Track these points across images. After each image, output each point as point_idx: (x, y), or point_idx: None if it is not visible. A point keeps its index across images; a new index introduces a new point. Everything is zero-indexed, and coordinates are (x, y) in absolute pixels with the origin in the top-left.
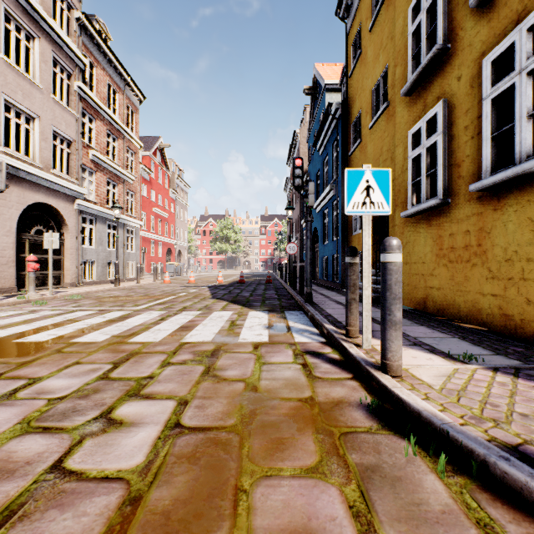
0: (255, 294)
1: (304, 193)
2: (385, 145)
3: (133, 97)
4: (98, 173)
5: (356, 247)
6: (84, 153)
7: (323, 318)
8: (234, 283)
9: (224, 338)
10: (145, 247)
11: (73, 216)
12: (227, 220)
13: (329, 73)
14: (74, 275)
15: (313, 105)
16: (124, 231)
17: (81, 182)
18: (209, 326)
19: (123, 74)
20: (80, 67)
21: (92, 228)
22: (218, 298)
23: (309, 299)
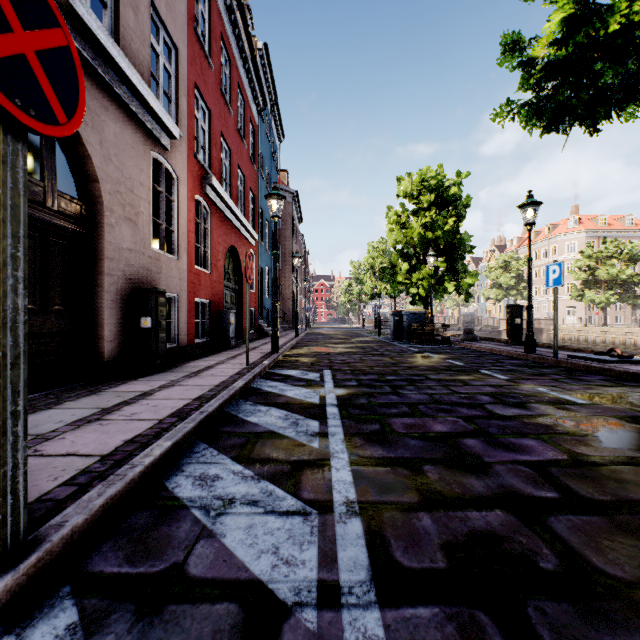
0: None
1: None
2: None
3: None
4: None
5: None
6: None
7: None
8: None
9: None
10: None
11: None
12: None
13: None
14: None
15: None
16: None
17: None
18: None
19: None
20: None
21: None
22: None
23: None
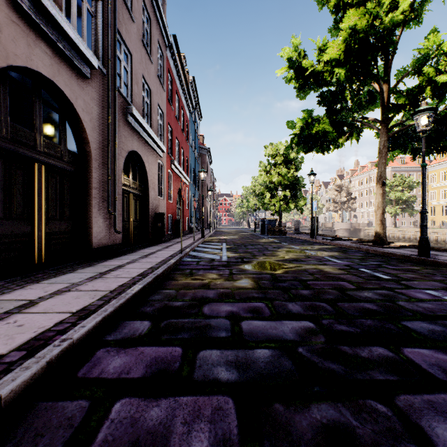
0: None
1: None
2: None
3: None
4: None
5: None
6: None
7: None
8: None
9: None
10: None
11: None
12: None
13: None
14: None
15: None
16: None
17: None
18: None
19: None
20: None
21: None
22: None
23: None
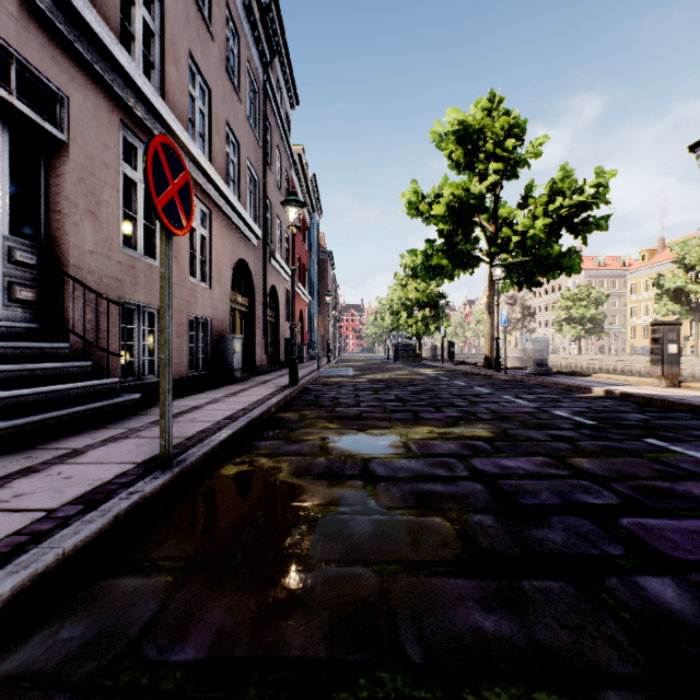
0: None
1: None
2: None
3: None
4: None
5: None
6: None
7: None
8: None
9: None
10: None
11: None
12: None
13: None
14: None
15: None
16: None
17: None
18: None
19: None
20: None
21: None
22: None
23: None
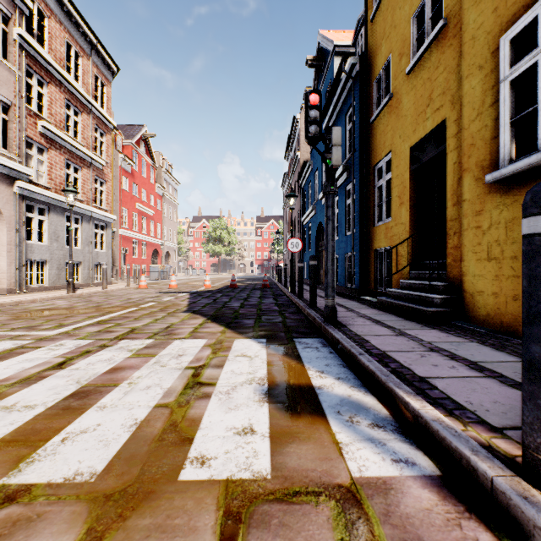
0: (248, 305)
1: (306, 186)
2: (439, 86)
3: (104, 66)
4: (51, 151)
5: (382, 241)
6: (30, 122)
7: (382, 367)
8: (223, 288)
9: (144, 455)
10: (126, 247)
11: (11, 202)
12: (220, 220)
13: (337, 37)
14: (14, 279)
15: (316, 81)
16: (91, 225)
17: (24, 159)
18: (139, 390)
19: (89, 34)
20: (23, 11)
21: (42, 219)
22: (194, 311)
23: (330, 317)
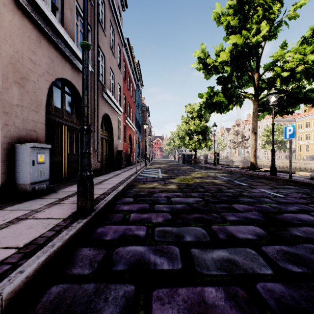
0: None
1: None
2: None
3: None
4: None
5: None
6: None
7: None
8: None
9: None
10: None
11: None
12: None
13: None
14: None
15: None
16: None
17: None
18: None
19: None
20: None
21: None
22: None
23: None
